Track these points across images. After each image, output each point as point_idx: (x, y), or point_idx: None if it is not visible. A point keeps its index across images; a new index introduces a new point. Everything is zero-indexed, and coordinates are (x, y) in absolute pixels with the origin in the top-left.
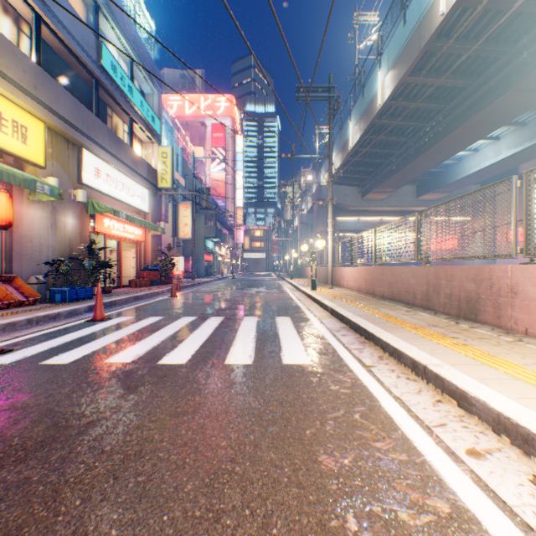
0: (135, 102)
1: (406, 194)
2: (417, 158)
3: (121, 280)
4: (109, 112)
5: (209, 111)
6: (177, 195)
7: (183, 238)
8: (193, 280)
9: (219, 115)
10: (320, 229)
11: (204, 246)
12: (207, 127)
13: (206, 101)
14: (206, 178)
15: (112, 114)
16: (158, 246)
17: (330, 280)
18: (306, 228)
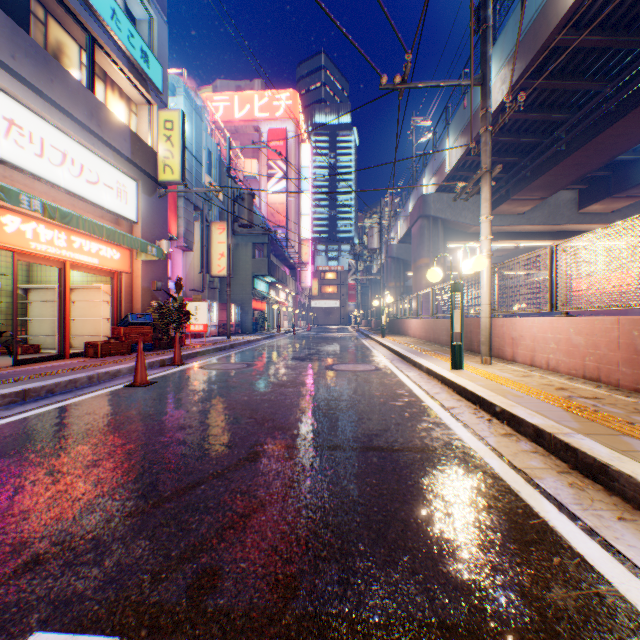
0: (94, 2)
1: (561, 205)
2: (625, 116)
3: (64, 343)
4: (33, 9)
5: (265, 113)
6: (210, 212)
7: (218, 275)
8: (227, 340)
9: (278, 117)
10: (423, 262)
11: (252, 288)
12: (262, 134)
13: (261, 100)
14: (261, 201)
15: (43, 16)
16: (156, 282)
17: (486, 347)
18: (397, 264)
